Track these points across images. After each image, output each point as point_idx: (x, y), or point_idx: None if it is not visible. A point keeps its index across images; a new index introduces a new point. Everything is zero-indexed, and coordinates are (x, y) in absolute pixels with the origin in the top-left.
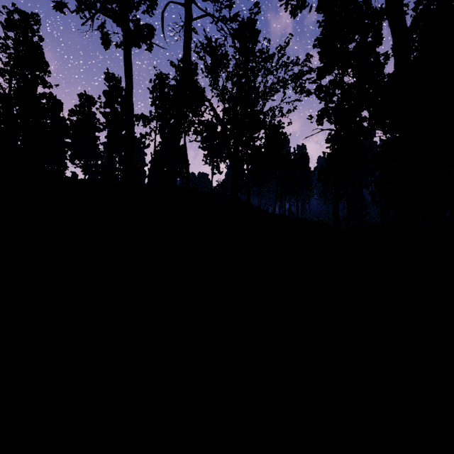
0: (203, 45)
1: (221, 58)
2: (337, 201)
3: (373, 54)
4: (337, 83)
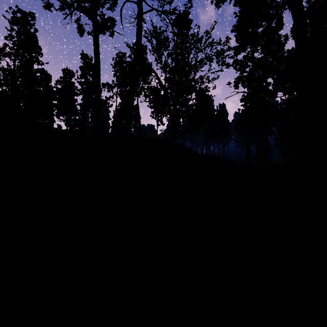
0: (150, 31)
1: (164, 40)
2: (249, 144)
3: (276, 35)
4: (249, 57)
